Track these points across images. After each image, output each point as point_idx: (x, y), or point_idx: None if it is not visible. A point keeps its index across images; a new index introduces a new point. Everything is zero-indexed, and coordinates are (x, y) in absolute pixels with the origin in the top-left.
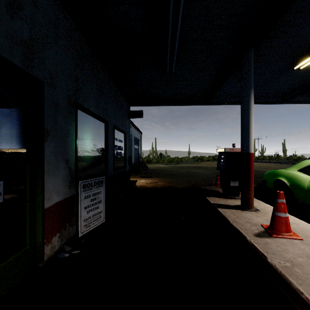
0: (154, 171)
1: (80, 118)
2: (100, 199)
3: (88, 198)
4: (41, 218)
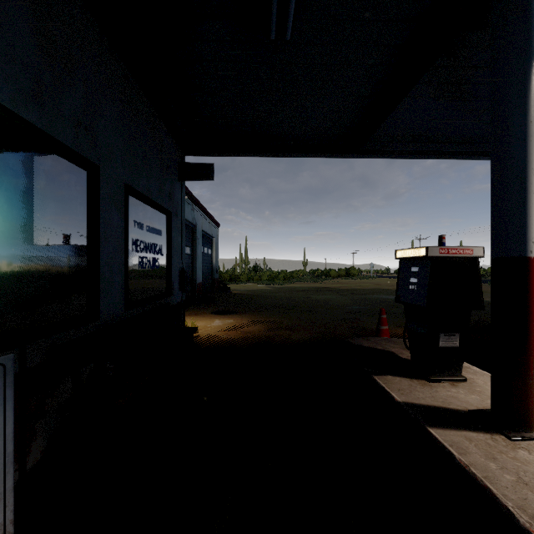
0: (242, 298)
1: None
2: None
3: None
4: None
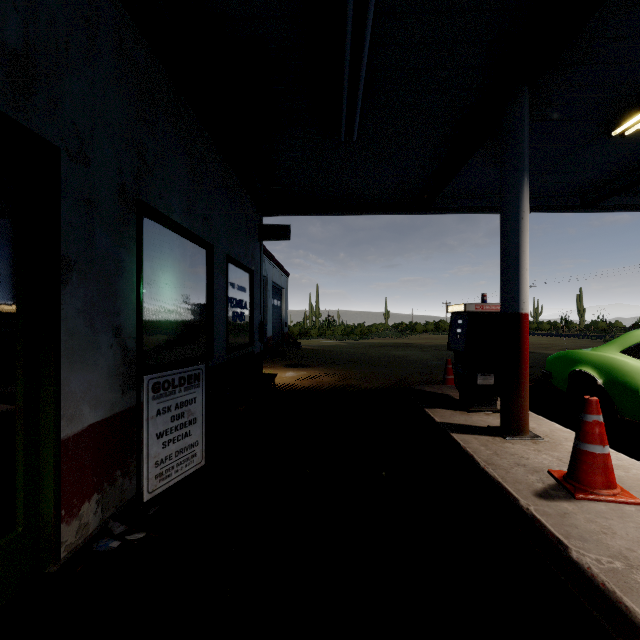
0: (314, 353)
1: (149, 237)
2: (192, 415)
3: (165, 415)
4: (54, 461)
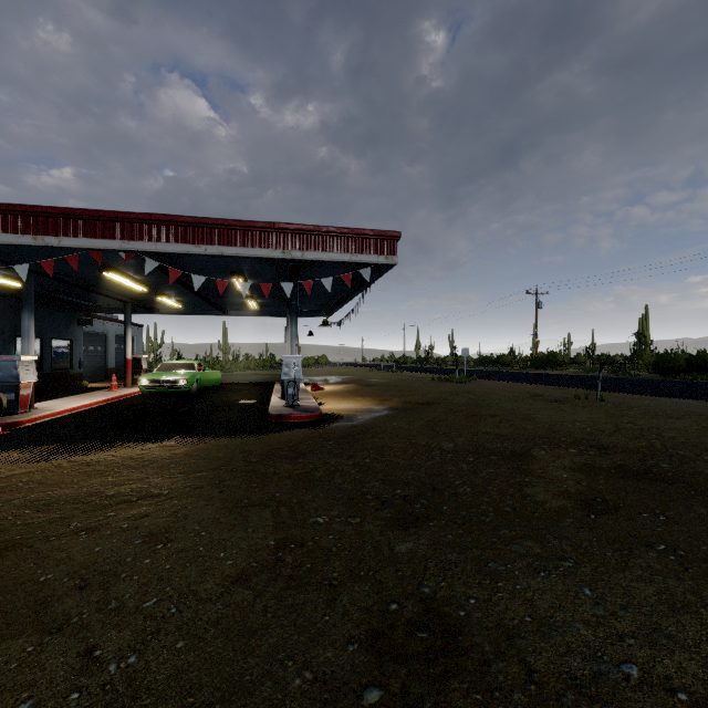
0: None
1: (19, 342)
2: None
3: None
4: None
